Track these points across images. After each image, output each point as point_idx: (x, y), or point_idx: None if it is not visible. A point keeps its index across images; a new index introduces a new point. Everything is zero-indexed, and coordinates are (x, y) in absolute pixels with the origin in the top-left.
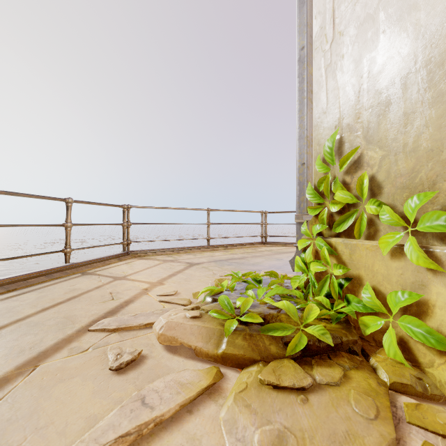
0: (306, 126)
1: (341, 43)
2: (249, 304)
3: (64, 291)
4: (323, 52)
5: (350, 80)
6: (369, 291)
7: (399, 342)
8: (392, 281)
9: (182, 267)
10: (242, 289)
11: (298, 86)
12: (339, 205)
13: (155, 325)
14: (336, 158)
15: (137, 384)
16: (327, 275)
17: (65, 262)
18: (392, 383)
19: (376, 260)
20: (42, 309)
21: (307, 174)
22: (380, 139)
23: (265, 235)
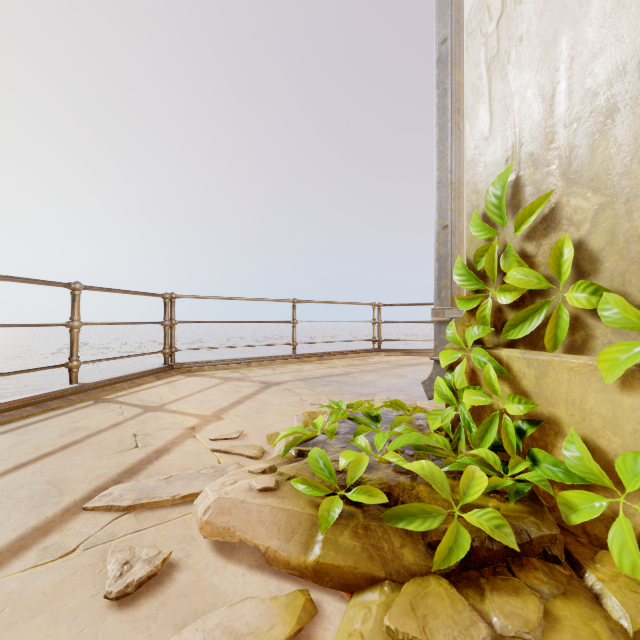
0: (450, 166)
1: (517, 17)
2: (363, 467)
3: (59, 432)
4: (483, 37)
5: (536, 78)
6: (577, 446)
7: (639, 543)
8: (624, 431)
9: (254, 390)
10: (347, 433)
11: (437, 101)
12: (514, 294)
13: (196, 504)
14: (507, 213)
15: (153, 632)
16: (494, 413)
17: (70, 382)
18: (639, 631)
19: (590, 390)
20: (15, 465)
21: (452, 243)
22: (594, 174)
23: (378, 339)
